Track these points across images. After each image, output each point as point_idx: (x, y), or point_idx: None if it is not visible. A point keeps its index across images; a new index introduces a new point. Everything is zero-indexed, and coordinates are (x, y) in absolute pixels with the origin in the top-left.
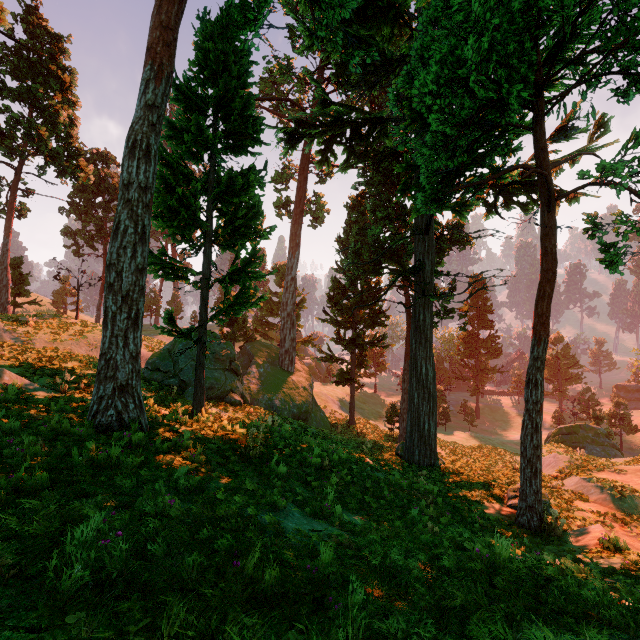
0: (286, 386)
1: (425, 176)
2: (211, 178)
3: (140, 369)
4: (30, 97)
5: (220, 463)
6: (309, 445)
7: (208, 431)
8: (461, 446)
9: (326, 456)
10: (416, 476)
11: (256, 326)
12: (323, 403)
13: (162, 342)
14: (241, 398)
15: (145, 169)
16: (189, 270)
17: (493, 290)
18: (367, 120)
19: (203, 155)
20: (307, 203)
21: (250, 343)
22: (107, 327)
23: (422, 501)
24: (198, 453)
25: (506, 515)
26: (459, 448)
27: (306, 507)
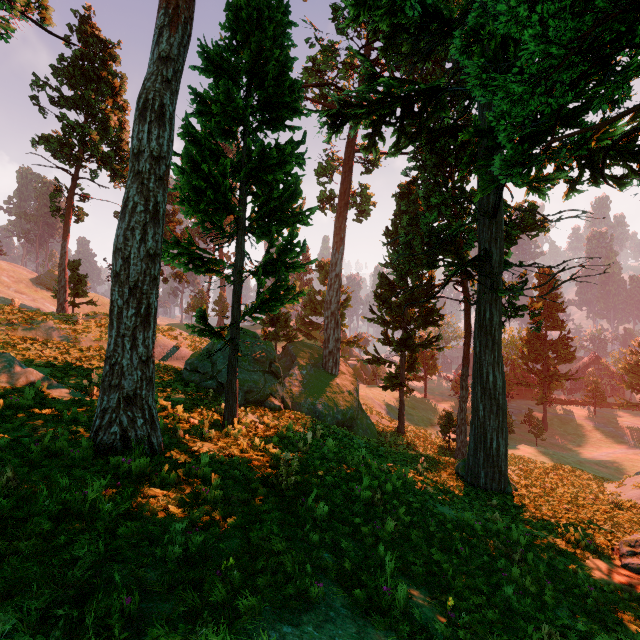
0: (330, 390)
1: (505, 134)
2: (244, 157)
3: (152, 376)
4: (83, 103)
5: (242, 501)
6: (356, 467)
7: (235, 450)
8: (531, 465)
9: (378, 488)
10: (485, 506)
11: (299, 326)
12: (369, 408)
13: (206, 341)
14: (281, 403)
15: (158, 134)
16: (219, 261)
17: (586, 281)
18: (420, 93)
19: (236, 133)
20: (352, 196)
21: (293, 343)
22: (112, 325)
23: (514, 566)
24: (214, 488)
25: (625, 582)
26: (530, 468)
27: (355, 588)
